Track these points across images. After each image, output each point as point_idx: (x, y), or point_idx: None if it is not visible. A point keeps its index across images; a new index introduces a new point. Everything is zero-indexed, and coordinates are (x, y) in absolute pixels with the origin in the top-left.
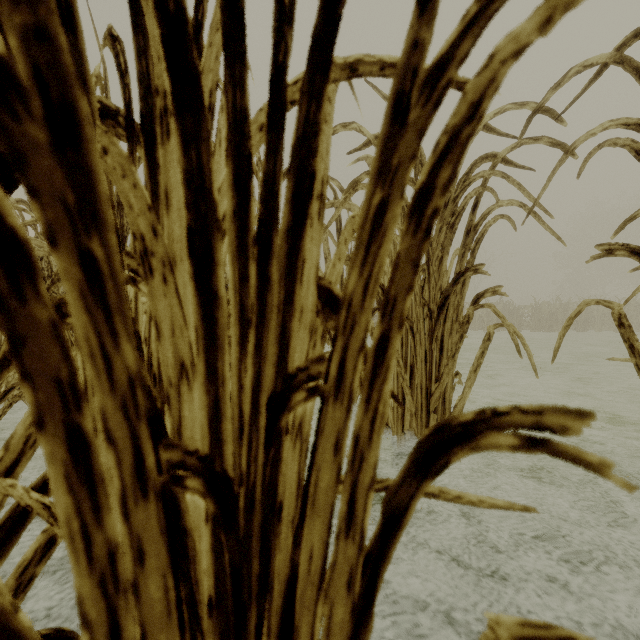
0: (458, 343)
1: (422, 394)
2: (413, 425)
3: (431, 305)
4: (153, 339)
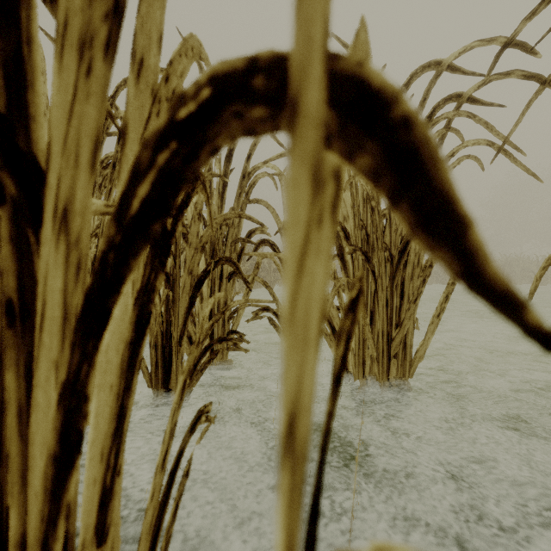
0: (420, 287)
1: (383, 339)
2: (375, 370)
3: (392, 250)
4: (5, 238)
